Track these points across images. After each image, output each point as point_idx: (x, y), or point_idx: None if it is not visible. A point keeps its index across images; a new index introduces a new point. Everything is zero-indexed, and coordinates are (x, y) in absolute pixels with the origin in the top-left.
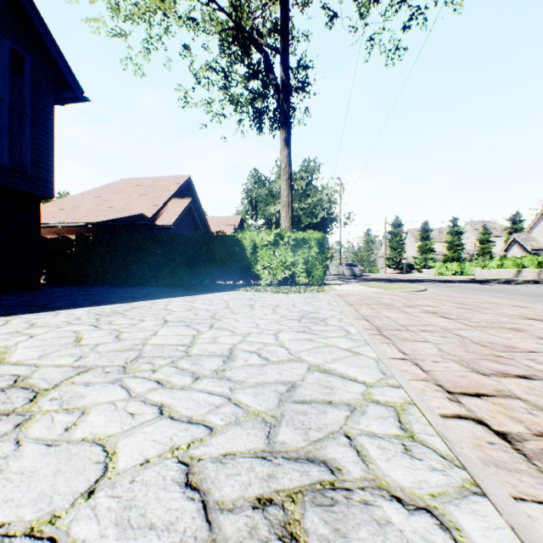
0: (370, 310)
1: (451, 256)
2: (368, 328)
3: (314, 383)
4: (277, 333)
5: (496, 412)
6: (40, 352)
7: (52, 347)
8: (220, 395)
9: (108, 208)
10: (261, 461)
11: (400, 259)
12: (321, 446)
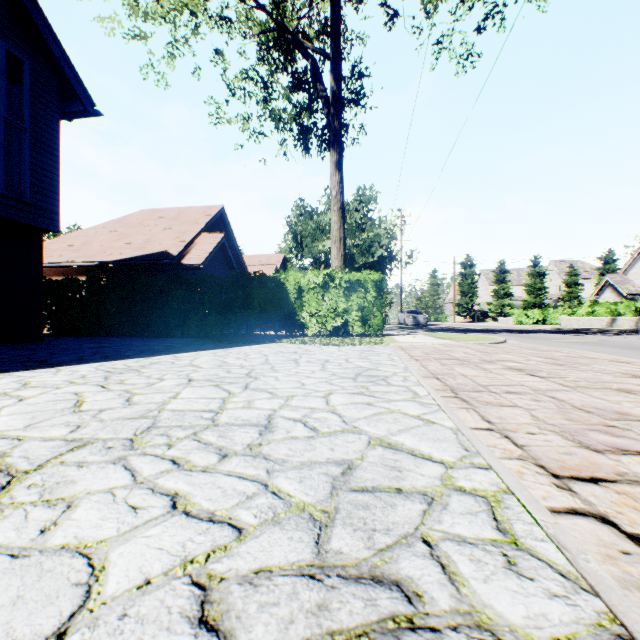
0: (440, 367)
1: (532, 302)
2: (440, 389)
3: (377, 462)
4: (327, 395)
5: (624, 506)
6: (27, 420)
7: (44, 413)
8: (253, 480)
9: (125, 244)
10: (308, 583)
11: (471, 305)
12: (391, 558)
